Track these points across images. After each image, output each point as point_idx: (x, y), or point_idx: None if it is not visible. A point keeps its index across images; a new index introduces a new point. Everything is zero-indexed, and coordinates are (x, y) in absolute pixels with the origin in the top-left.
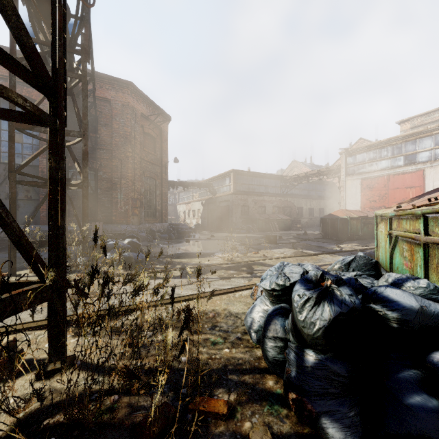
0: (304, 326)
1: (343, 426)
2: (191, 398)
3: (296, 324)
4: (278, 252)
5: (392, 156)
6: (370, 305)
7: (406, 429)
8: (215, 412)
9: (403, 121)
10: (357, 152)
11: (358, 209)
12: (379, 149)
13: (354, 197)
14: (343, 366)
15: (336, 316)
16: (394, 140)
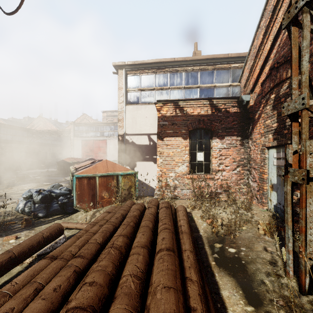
0: (35, 200)
1: (42, 213)
2: (3, 224)
3: (34, 200)
4: (27, 186)
5: (95, 131)
6: (51, 194)
7: (53, 209)
8: (12, 223)
9: (104, 111)
10: (80, 125)
11: (80, 156)
12: (90, 126)
13: (78, 149)
14: (43, 204)
15: (42, 196)
16: (96, 123)
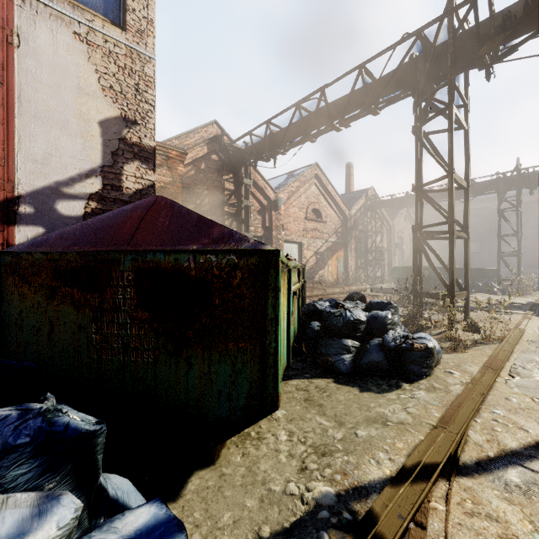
0: None
1: None
2: None
3: None
4: None
5: None
6: None
7: None
8: None
9: None
10: None
11: None
12: None
13: None
14: None
15: None
16: None
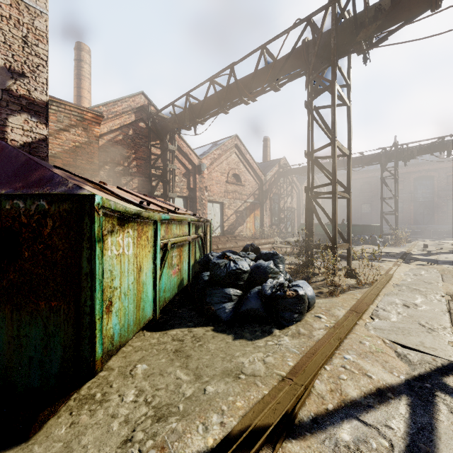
0: None
1: None
2: None
3: None
4: None
5: None
6: None
7: None
8: None
9: None
10: None
11: None
12: None
13: None
14: None
15: None
16: None
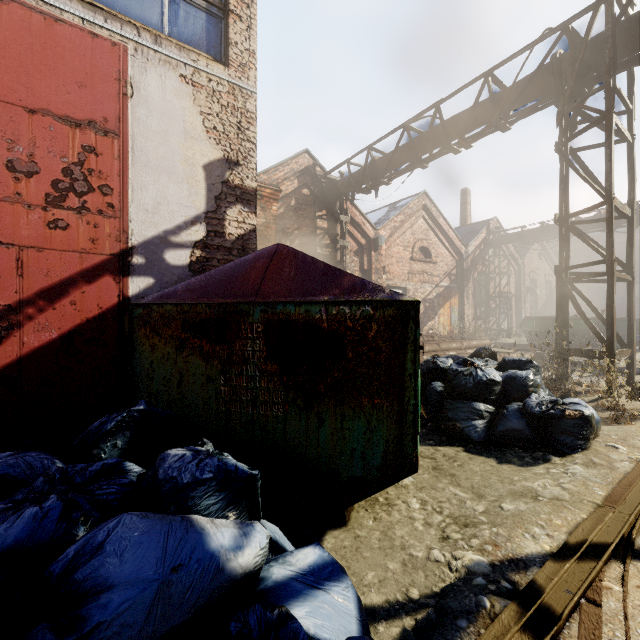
0: None
1: None
2: None
3: None
4: None
5: None
6: None
7: None
8: None
9: None
10: None
11: None
12: None
13: None
14: None
15: None
16: None
